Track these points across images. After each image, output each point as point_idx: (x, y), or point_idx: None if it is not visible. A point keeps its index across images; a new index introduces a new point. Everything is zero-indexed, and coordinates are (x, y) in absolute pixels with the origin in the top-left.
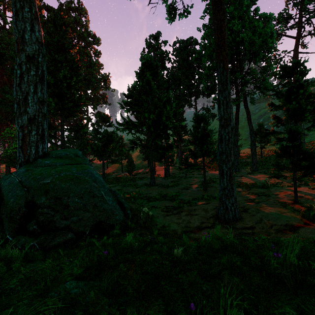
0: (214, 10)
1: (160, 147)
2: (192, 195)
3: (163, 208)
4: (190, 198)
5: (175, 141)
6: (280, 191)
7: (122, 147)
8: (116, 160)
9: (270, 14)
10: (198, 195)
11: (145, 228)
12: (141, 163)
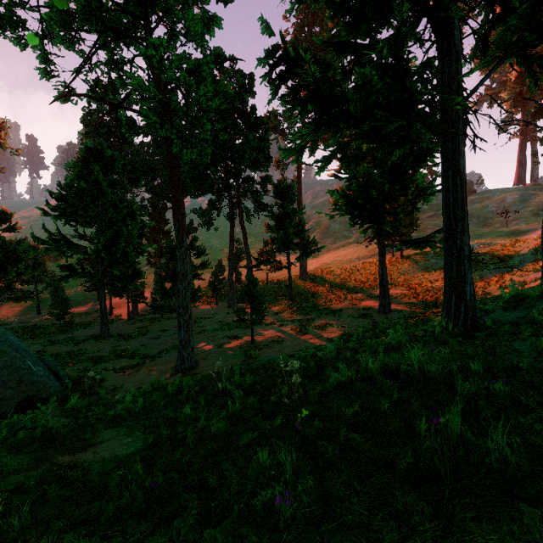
0: (169, 172)
1: (118, 278)
2: (161, 347)
3: (118, 370)
4: (157, 351)
5: (152, 255)
6: (254, 331)
7: (38, 265)
8: (28, 294)
9: (266, 121)
10: (169, 345)
11: (92, 395)
12: (82, 293)
